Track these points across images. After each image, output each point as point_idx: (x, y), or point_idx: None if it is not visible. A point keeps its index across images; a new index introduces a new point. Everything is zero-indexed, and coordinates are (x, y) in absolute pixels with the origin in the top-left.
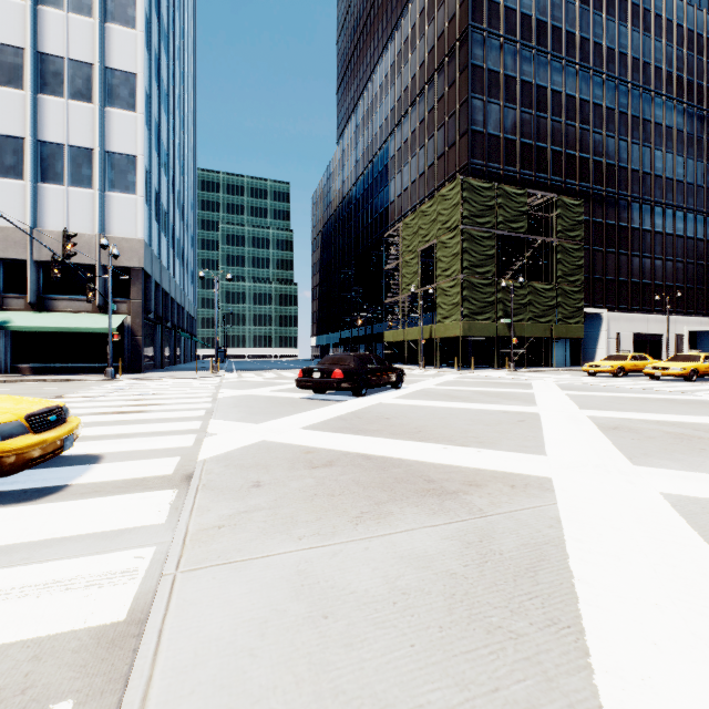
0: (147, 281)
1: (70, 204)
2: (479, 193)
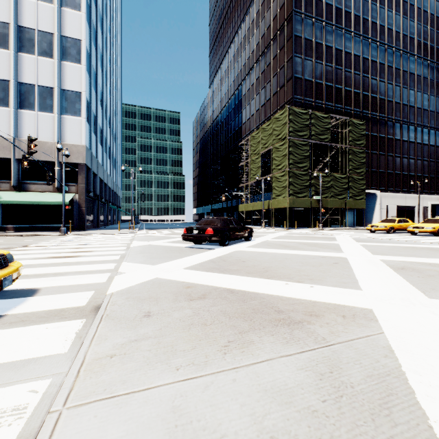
0: (89, 172)
1: (39, 123)
2: (299, 116)
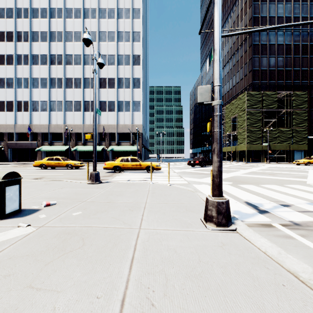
0: (142, 136)
1: (125, 117)
2: (254, 96)
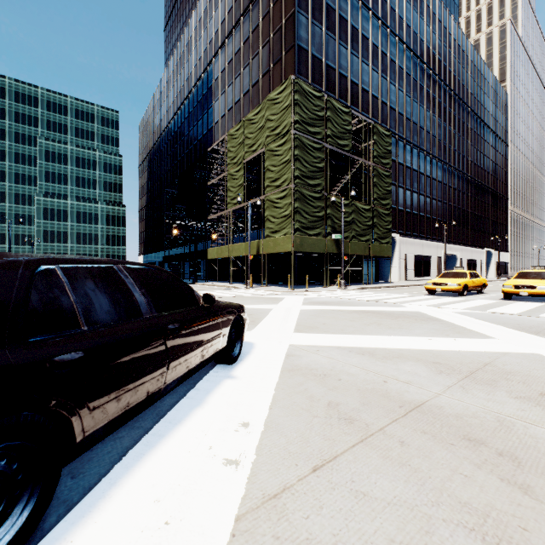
0: None
1: None
2: (310, 99)
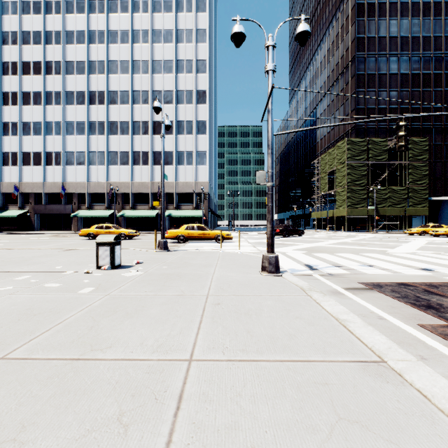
0: (208, 196)
1: (186, 172)
2: (356, 144)
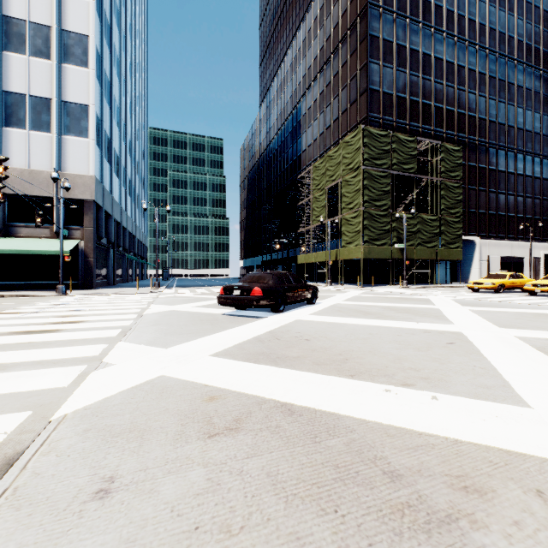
0: (99, 212)
1: (31, 145)
2: (377, 139)
